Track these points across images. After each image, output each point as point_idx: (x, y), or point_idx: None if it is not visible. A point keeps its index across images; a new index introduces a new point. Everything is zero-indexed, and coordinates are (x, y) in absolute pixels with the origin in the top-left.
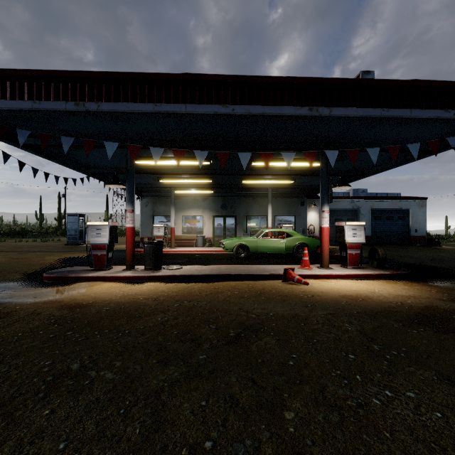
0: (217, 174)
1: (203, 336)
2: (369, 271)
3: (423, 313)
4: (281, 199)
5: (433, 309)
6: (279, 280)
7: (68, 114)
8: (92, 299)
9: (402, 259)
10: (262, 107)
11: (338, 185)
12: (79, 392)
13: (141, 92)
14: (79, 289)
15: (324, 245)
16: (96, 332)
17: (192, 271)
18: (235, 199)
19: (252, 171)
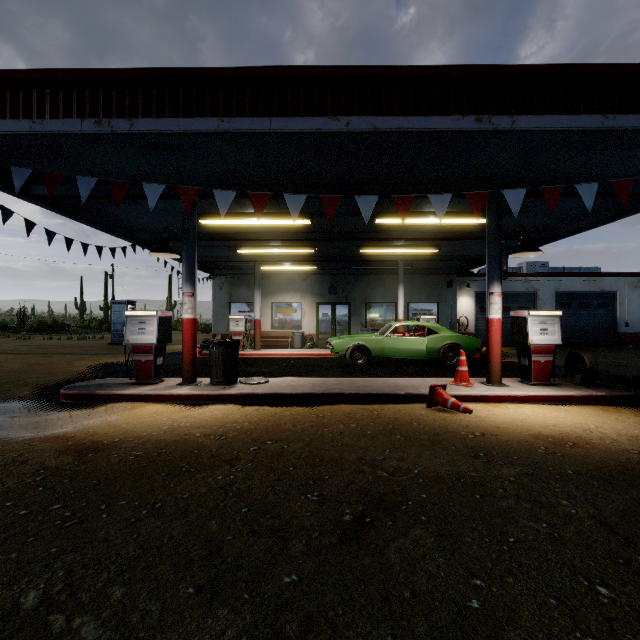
0: (323, 239)
1: (294, 521)
2: (570, 391)
3: None
4: (417, 278)
5: None
6: (421, 404)
7: (86, 139)
8: (119, 434)
9: (614, 370)
10: (396, 119)
11: (519, 250)
12: None
13: (198, 100)
14: (108, 415)
15: (493, 348)
16: (103, 505)
17: (282, 388)
18: (349, 278)
19: (376, 234)
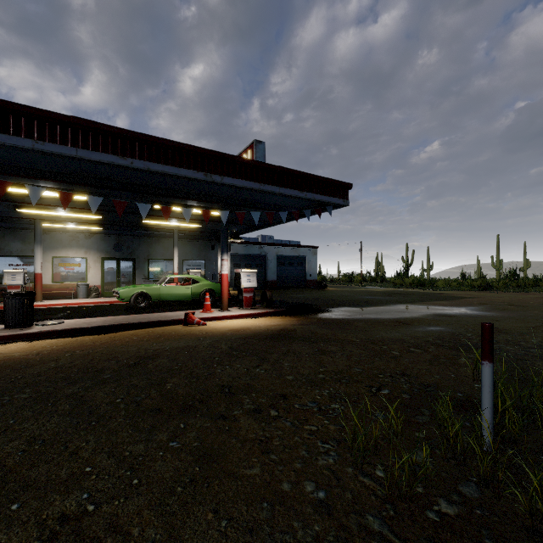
0: (110, 211)
1: (105, 368)
2: (259, 311)
3: (276, 333)
4: (190, 241)
5: (284, 330)
6: (181, 324)
7: None
8: None
9: (292, 300)
10: (162, 166)
11: (232, 238)
12: (2, 406)
13: (15, 123)
14: None
15: (224, 290)
16: None
17: (79, 325)
18: (133, 238)
19: (155, 212)
